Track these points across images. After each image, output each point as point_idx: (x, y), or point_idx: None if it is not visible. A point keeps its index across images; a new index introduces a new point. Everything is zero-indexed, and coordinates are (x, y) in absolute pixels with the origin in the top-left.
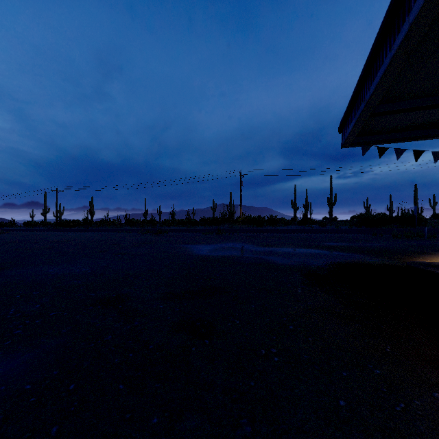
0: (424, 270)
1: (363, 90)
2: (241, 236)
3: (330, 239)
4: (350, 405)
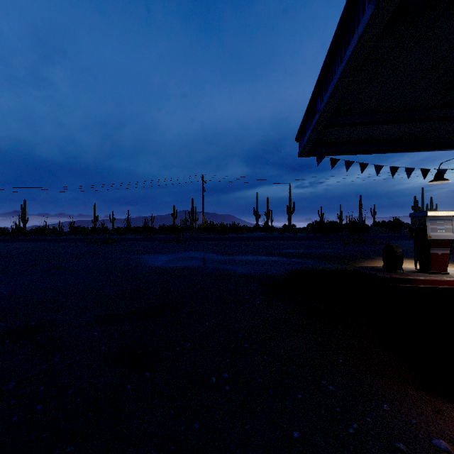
0: (369, 274)
1: (317, 100)
2: (202, 244)
3: (288, 246)
4: (304, 435)
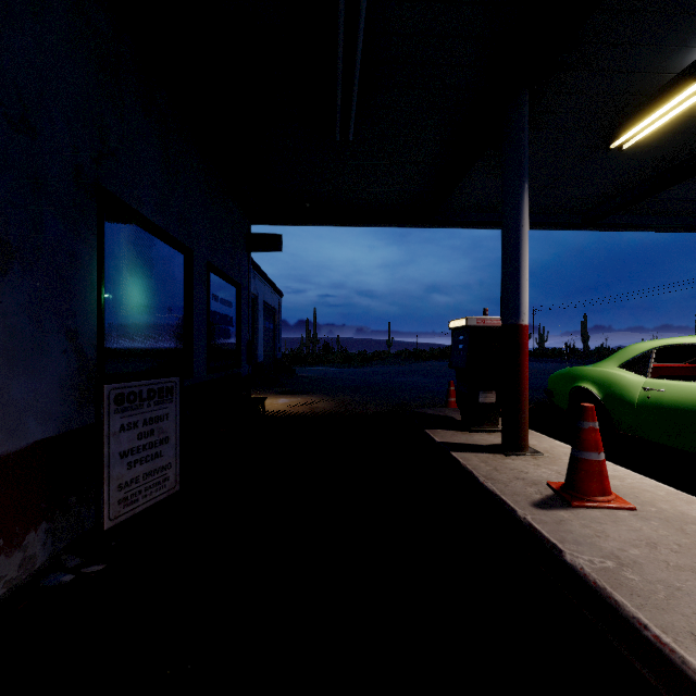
0: None
1: None
2: None
3: None
4: None
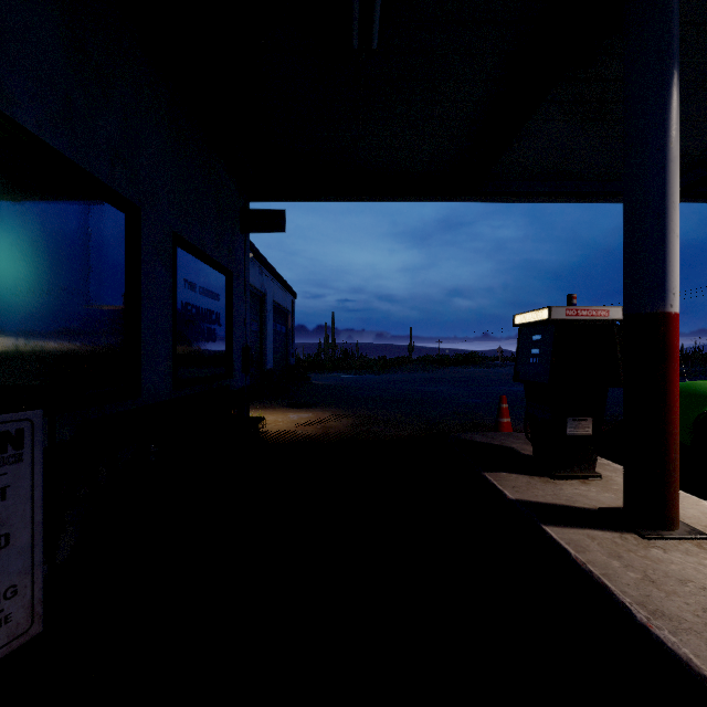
0: None
1: None
2: None
3: None
4: None
